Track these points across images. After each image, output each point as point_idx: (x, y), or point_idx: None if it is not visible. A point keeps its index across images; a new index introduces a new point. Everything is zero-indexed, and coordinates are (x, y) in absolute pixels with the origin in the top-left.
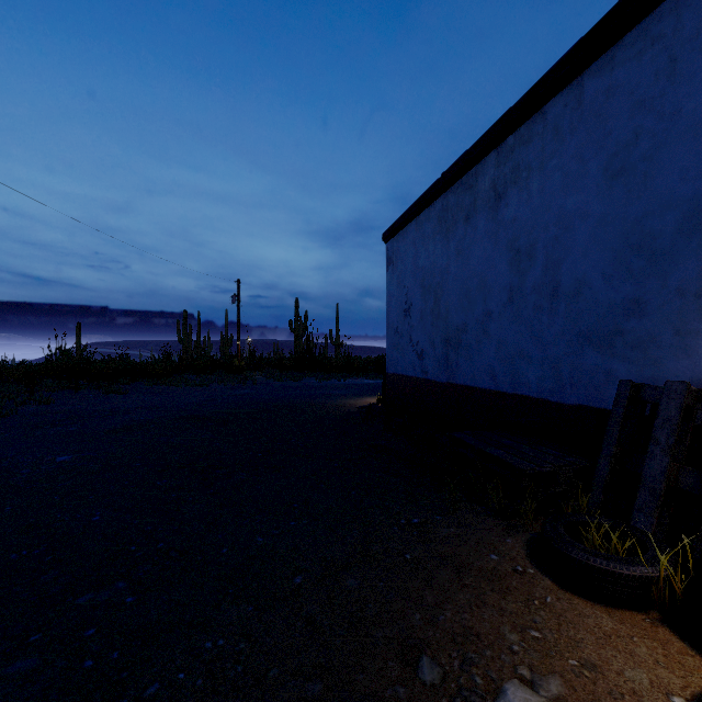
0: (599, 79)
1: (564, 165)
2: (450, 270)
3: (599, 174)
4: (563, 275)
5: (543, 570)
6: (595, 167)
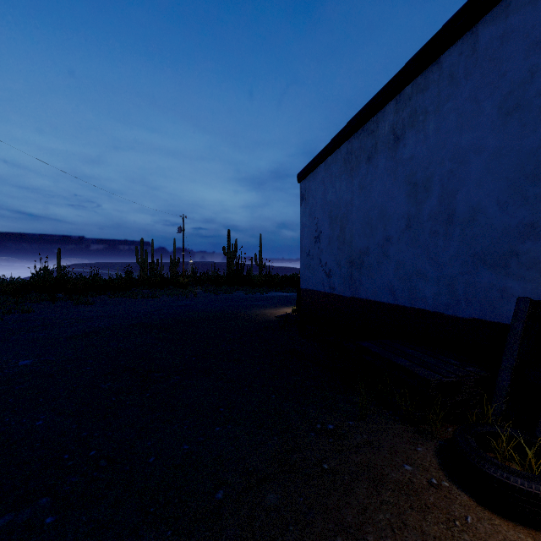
0: (493, 27)
1: (459, 106)
2: (354, 203)
3: (493, 112)
4: (458, 204)
5: (457, 483)
6: (489, 106)
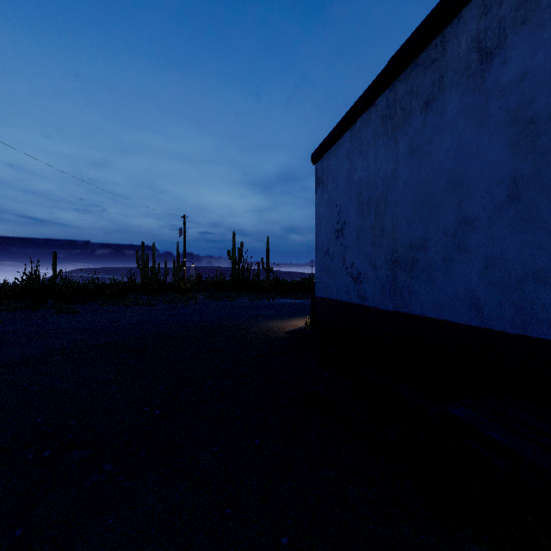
0: None
1: None
2: (399, 175)
3: None
4: None
5: None
6: None
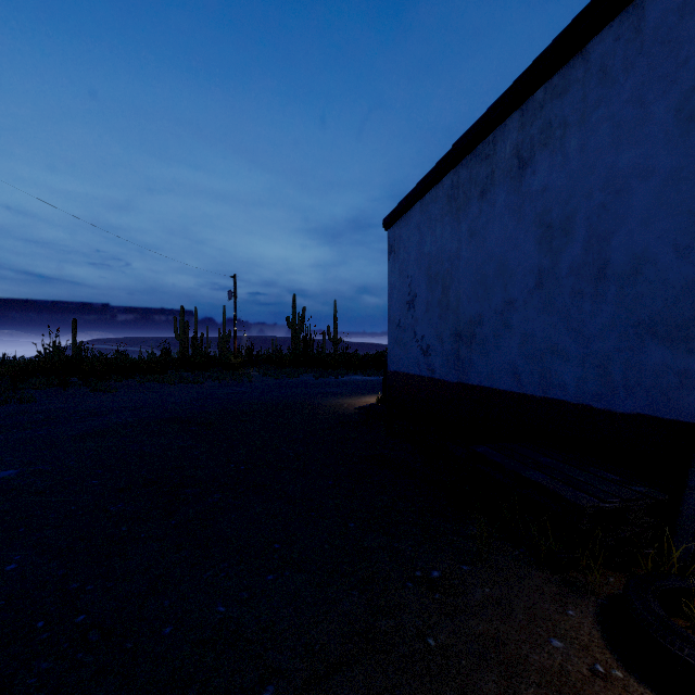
0: None
1: (615, 113)
2: (461, 254)
3: (668, 118)
4: (613, 251)
5: (636, 673)
6: (662, 109)
